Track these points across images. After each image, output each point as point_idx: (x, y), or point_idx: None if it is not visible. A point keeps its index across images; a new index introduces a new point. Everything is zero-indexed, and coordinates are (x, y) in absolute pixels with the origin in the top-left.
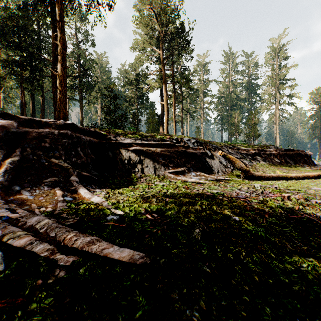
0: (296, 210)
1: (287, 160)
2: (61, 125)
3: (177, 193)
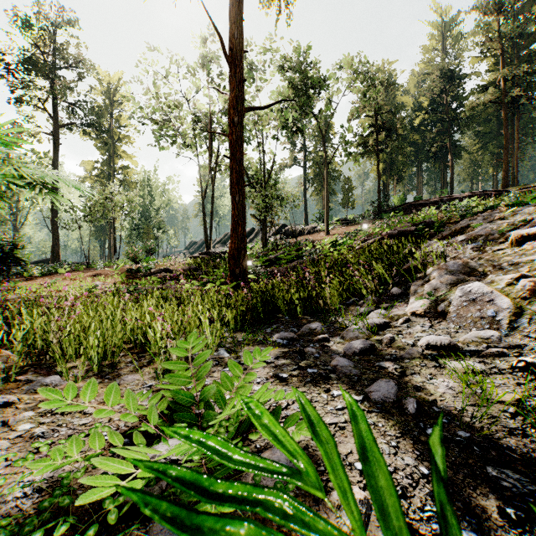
0: None
1: None
2: (481, 191)
3: None
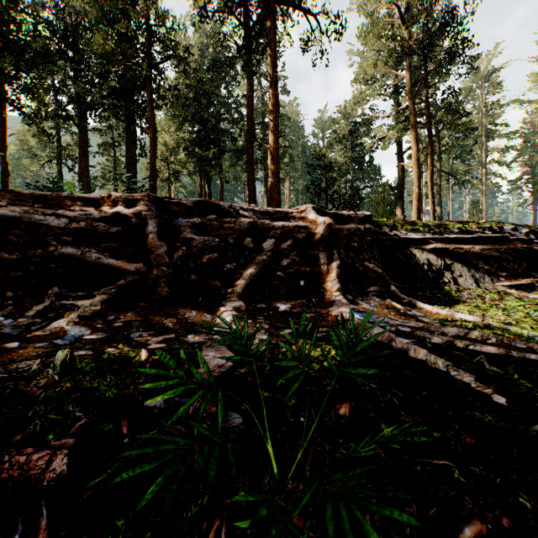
0: None
1: None
2: (362, 217)
3: None
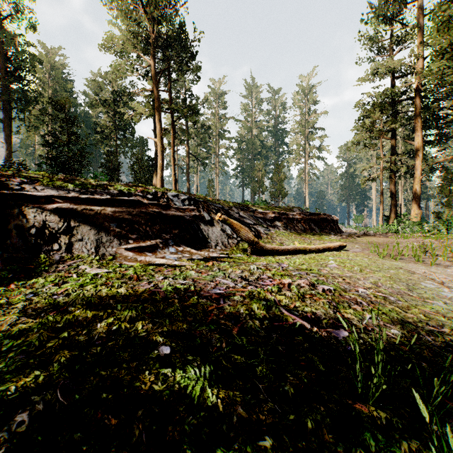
0: (289, 309)
1: (312, 226)
2: None
3: (94, 295)
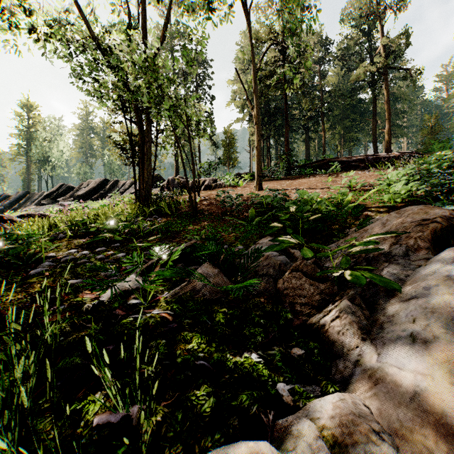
0: None
1: None
2: (410, 152)
3: None
